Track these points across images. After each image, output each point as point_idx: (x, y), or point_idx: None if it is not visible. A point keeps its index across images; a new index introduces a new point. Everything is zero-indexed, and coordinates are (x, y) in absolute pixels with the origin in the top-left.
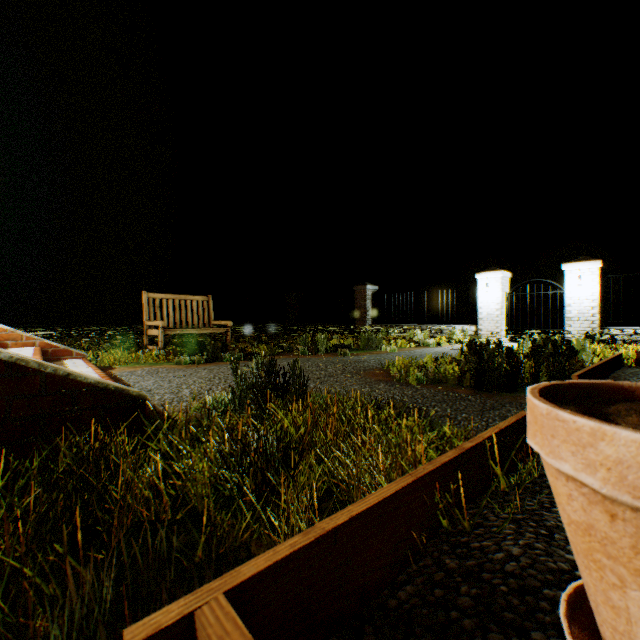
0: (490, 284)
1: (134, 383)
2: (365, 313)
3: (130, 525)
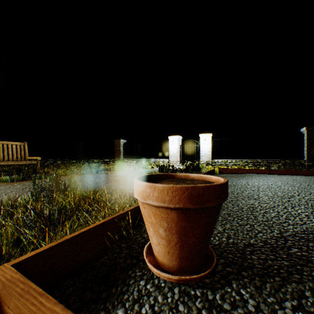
0: (174, 141)
1: None
2: (120, 153)
3: None
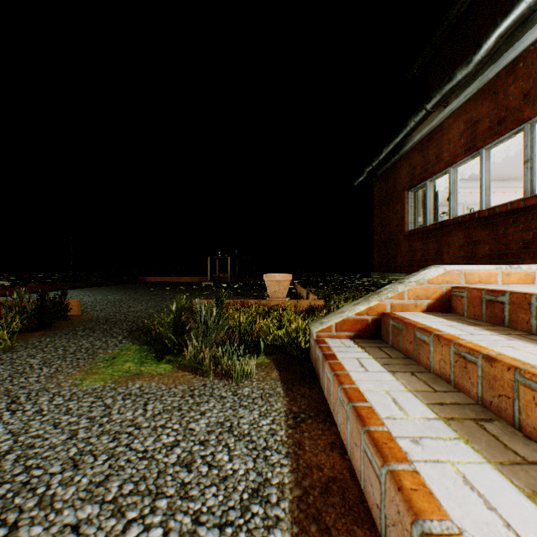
0: None
1: None
2: None
3: None
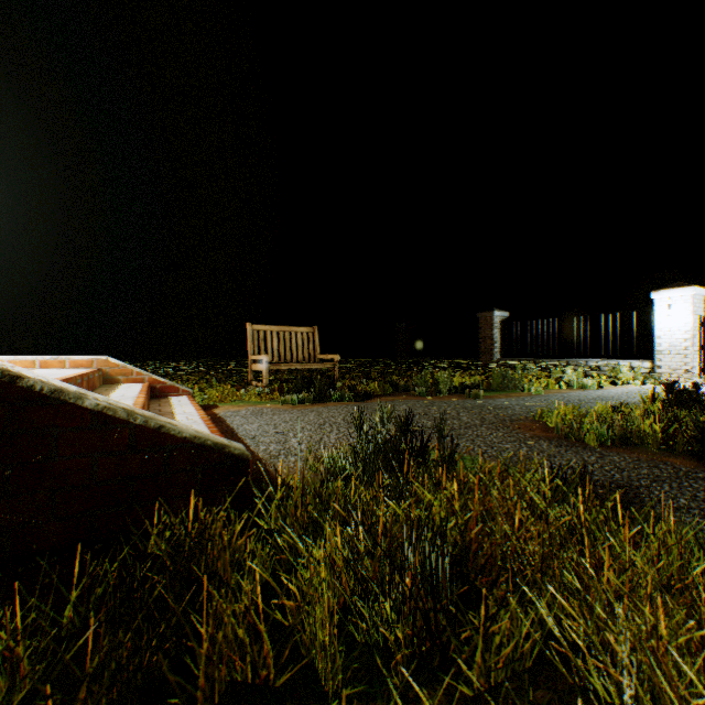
0: (674, 305)
1: (237, 426)
2: (492, 345)
3: (225, 686)
